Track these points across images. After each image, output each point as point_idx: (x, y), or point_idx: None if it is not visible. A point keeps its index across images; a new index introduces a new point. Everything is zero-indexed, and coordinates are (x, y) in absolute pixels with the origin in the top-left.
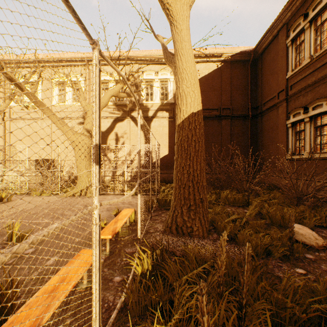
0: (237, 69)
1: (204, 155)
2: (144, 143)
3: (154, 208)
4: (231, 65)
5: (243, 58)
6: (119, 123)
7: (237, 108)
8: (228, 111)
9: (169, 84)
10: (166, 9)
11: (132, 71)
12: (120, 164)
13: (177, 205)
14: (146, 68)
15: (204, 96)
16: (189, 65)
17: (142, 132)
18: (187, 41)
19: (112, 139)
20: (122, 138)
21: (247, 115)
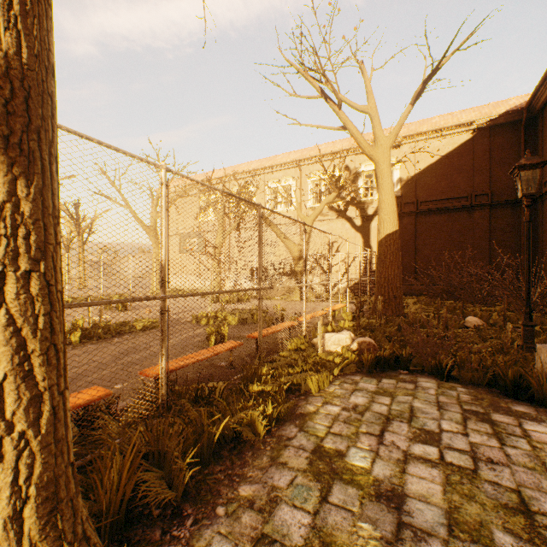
0: (501, 136)
1: (398, 264)
2: (362, 248)
3: (365, 310)
4: (491, 131)
5: (511, 119)
6: (333, 226)
7: (501, 192)
8: (484, 198)
9: (395, 173)
10: (369, 158)
11: (346, 180)
12: (333, 273)
13: (376, 300)
14: (365, 158)
15: (445, 182)
16: (387, 197)
17: (360, 235)
18: (387, 177)
19: (324, 244)
20: (336, 243)
21: (518, 201)
